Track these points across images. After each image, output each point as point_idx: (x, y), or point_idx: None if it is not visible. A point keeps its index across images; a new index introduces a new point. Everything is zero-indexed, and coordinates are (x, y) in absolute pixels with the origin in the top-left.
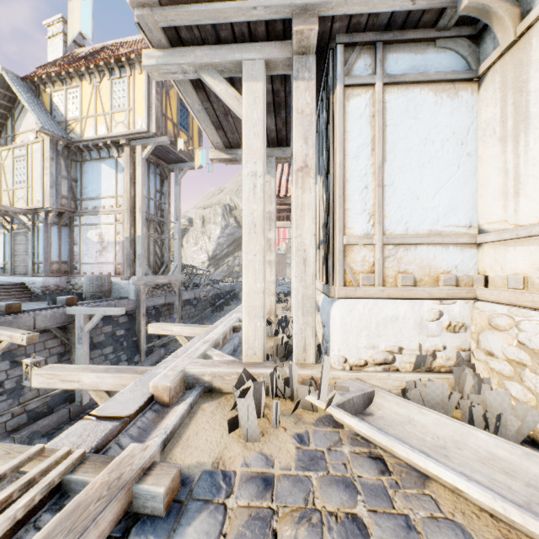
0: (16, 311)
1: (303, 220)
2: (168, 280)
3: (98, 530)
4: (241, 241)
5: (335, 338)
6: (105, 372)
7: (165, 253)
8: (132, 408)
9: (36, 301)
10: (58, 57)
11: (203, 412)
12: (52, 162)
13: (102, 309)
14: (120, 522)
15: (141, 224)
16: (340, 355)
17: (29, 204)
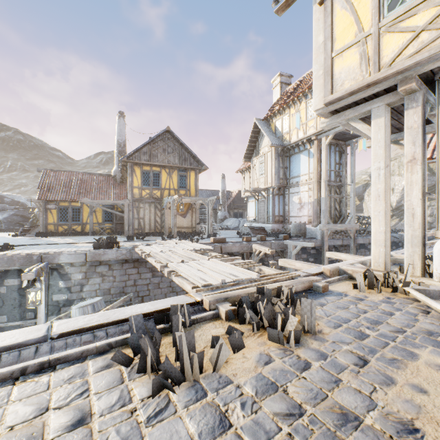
0: (263, 240)
1: (411, 191)
2: (344, 228)
3: (304, 285)
4: (434, 189)
5: (433, 262)
6: (304, 263)
7: (342, 207)
8: (314, 272)
9: (269, 236)
10: (277, 98)
11: (344, 282)
12: (275, 161)
13: (301, 243)
14: (309, 291)
15: (324, 190)
16: (437, 273)
17: (265, 185)
